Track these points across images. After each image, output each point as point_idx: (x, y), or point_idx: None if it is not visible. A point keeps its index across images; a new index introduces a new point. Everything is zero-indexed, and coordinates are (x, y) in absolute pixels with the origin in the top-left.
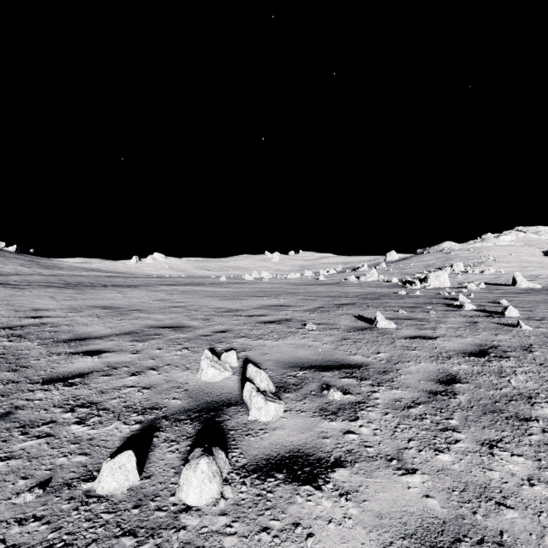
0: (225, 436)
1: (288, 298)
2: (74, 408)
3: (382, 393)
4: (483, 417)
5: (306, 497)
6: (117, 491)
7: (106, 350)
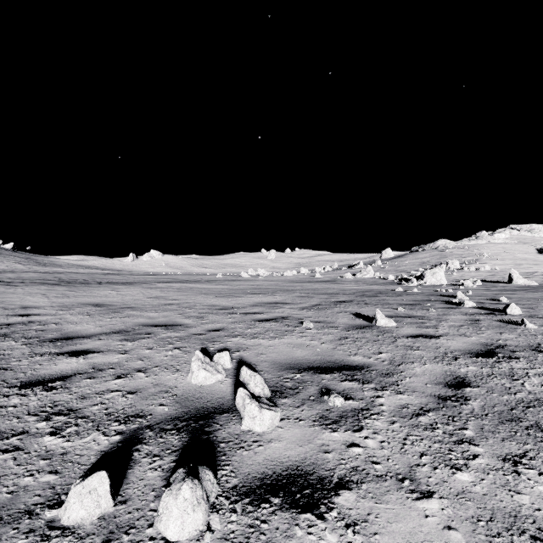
0: (215, 449)
1: (285, 295)
2: (51, 415)
3: (387, 398)
4: (500, 427)
5: (306, 529)
6: (86, 520)
7: (93, 350)
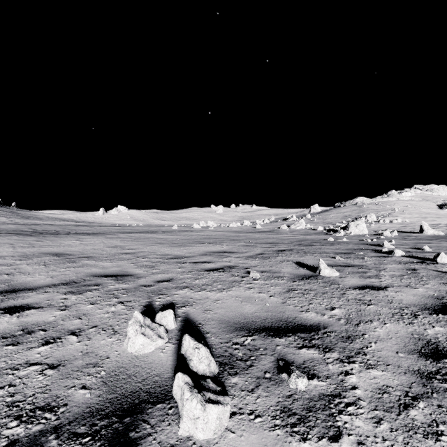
0: None
1: (231, 244)
2: None
3: (358, 376)
4: None
5: None
6: None
7: (32, 306)
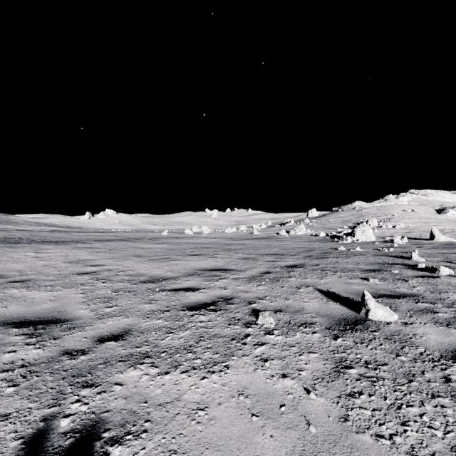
0: None
1: (227, 257)
2: None
3: None
4: None
5: None
6: None
7: None
